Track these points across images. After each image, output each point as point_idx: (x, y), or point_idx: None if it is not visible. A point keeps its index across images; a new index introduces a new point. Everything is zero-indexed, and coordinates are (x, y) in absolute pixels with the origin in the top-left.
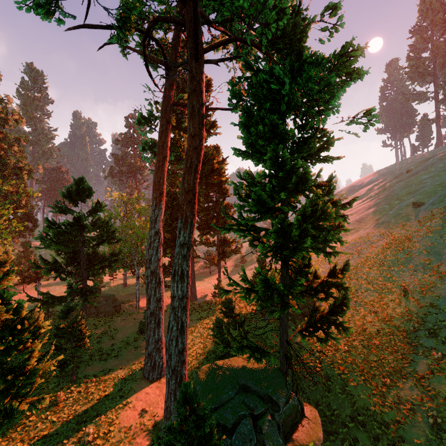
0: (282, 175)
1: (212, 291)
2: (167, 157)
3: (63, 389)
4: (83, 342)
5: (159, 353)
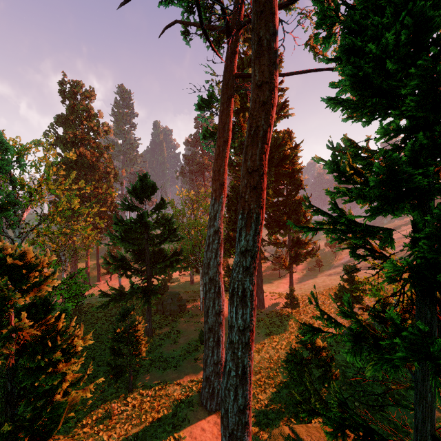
0: None
1: (282, 298)
2: (229, 140)
3: (120, 398)
4: (139, 350)
5: (218, 378)
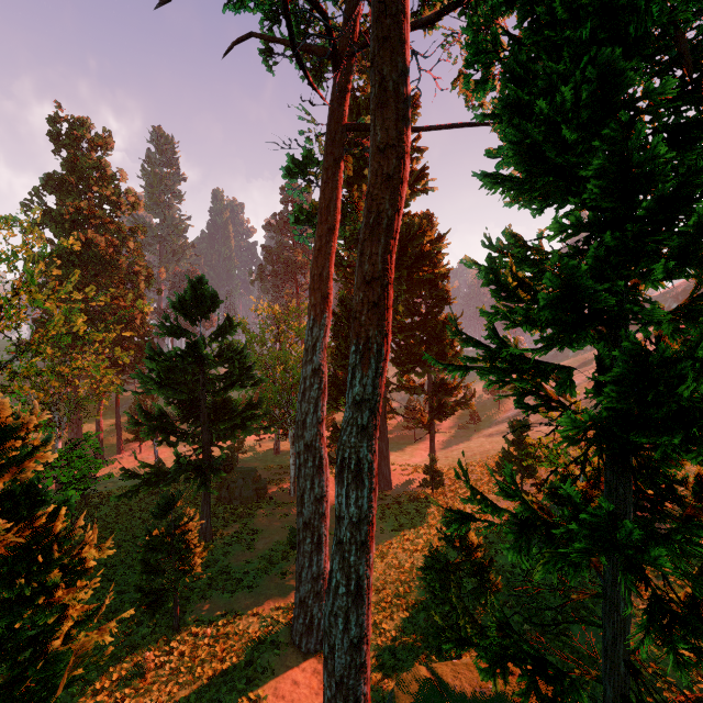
0: (643, 212)
1: (418, 473)
2: (336, 228)
3: (159, 642)
4: (190, 563)
5: (319, 602)
